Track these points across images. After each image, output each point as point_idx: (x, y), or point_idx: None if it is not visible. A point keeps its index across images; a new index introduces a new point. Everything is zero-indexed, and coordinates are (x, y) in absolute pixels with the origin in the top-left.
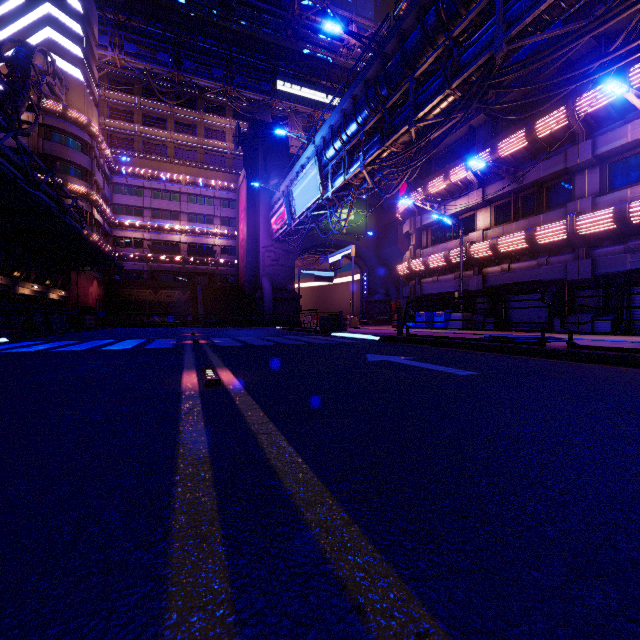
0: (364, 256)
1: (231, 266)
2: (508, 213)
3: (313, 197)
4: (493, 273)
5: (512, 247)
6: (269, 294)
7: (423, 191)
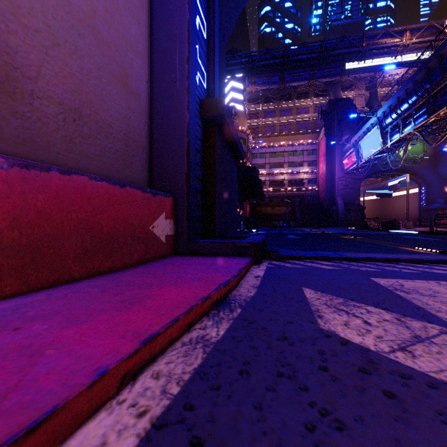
0: (421, 174)
1: (313, 190)
2: None
3: (376, 148)
4: None
5: None
6: (342, 207)
7: None
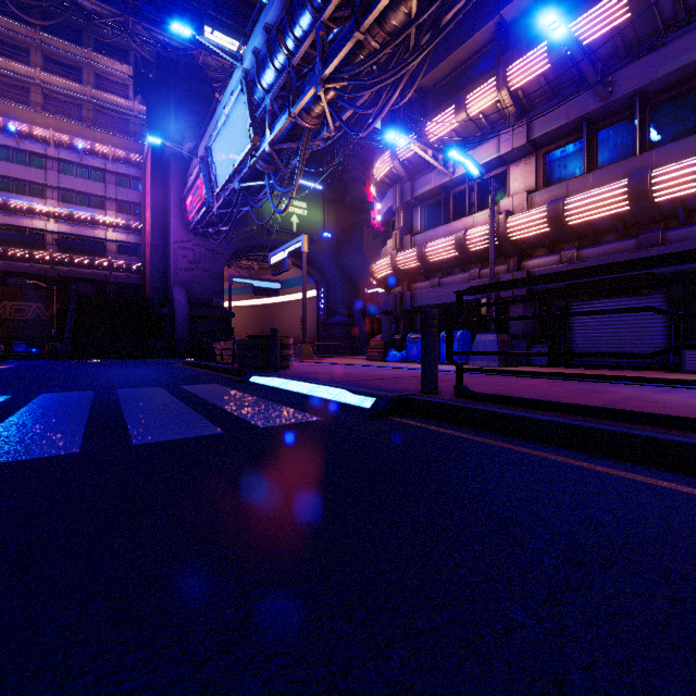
0: (321, 266)
1: (133, 271)
2: (569, 163)
3: (241, 152)
4: (544, 267)
5: (593, 213)
6: (183, 310)
7: (418, 137)
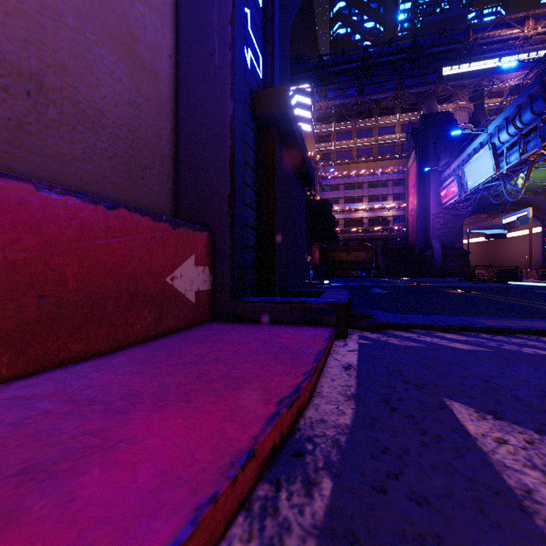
0: (545, 209)
1: (401, 231)
2: None
3: (486, 174)
4: None
5: None
6: (438, 252)
7: None
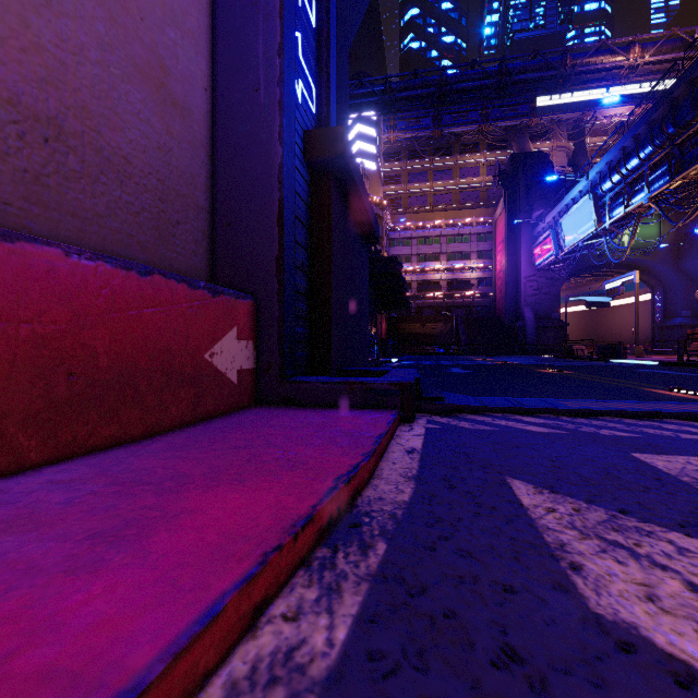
0: (656, 272)
1: (487, 297)
2: None
3: (586, 230)
4: None
5: None
6: (531, 323)
7: None
